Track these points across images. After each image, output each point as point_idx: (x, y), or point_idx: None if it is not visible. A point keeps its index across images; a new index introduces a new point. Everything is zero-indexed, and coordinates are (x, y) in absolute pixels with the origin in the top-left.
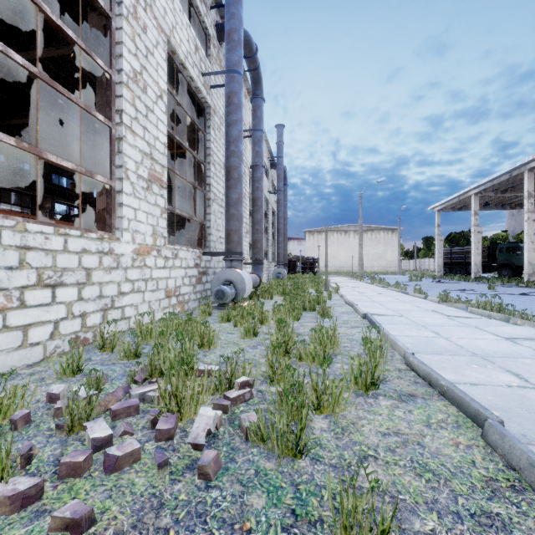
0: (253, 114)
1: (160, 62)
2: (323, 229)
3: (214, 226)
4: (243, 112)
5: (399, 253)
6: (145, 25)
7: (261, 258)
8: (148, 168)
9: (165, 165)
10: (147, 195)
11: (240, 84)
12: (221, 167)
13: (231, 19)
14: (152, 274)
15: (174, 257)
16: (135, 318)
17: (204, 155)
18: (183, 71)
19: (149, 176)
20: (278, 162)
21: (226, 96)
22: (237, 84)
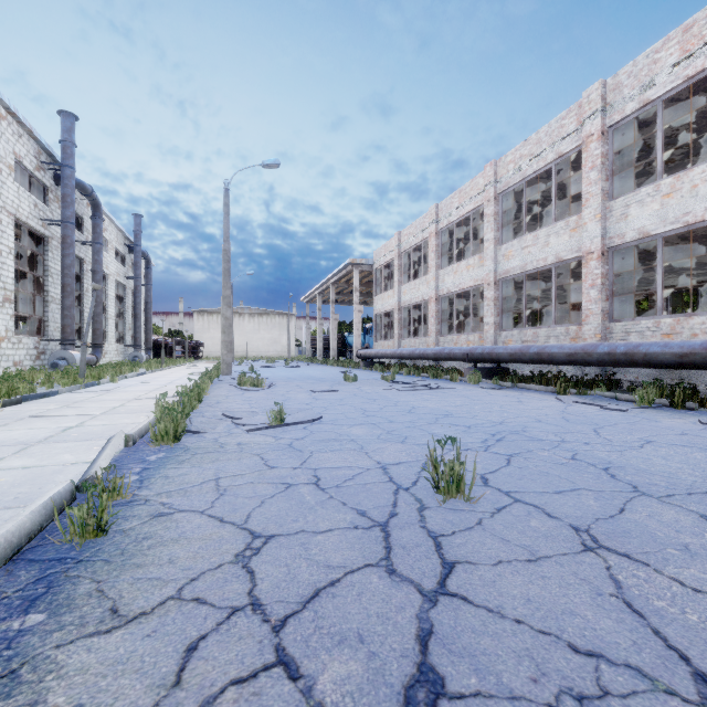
0: (93, 229)
1: (10, 233)
2: (215, 310)
3: (52, 320)
4: (86, 220)
5: (288, 338)
6: (2, 219)
7: (100, 343)
8: (3, 295)
9: (14, 290)
10: (3, 309)
11: (73, 230)
12: (60, 275)
13: (66, 188)
14: (5, 352)
15: (19, 343)
16: (3, 370)
17: (43, 270)
18: (25, 224)
19: (4, 299)
20: (136, 250)
21: (62, 237)
22: (71, 230)
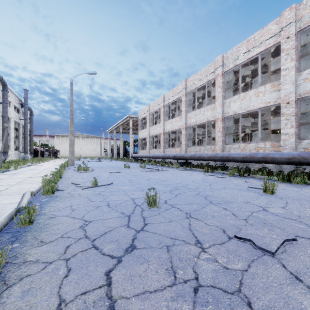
0: (3, 96)
1: None
2: (65, 135)
3: None
4: None
5: (101, 148)
6: None
7: (6, 151)
8: None
9: None
10: None
11: None
12: None
13: None
14: None
15: None
16: None
17: None
18: None
19: None
20: (25, 106)
21: None
22: None
